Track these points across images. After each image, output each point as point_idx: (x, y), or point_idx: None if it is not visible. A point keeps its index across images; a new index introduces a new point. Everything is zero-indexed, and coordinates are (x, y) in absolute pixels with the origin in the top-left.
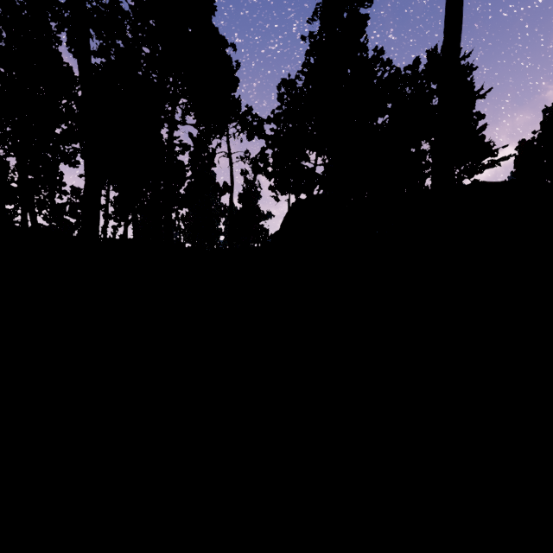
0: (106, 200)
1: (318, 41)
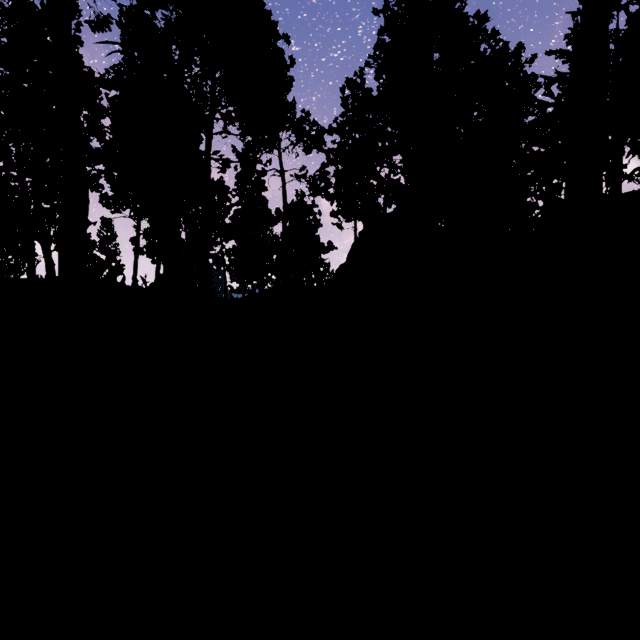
0: (137, 232)
1: (396, 12)
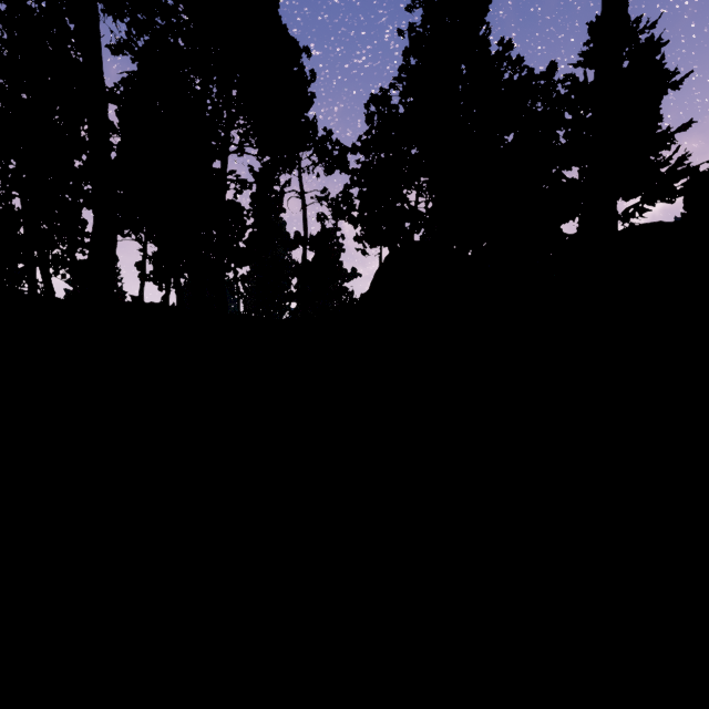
0: (143, 256)
1: (421, 35)
